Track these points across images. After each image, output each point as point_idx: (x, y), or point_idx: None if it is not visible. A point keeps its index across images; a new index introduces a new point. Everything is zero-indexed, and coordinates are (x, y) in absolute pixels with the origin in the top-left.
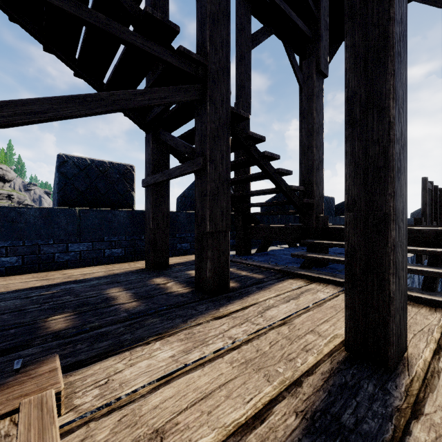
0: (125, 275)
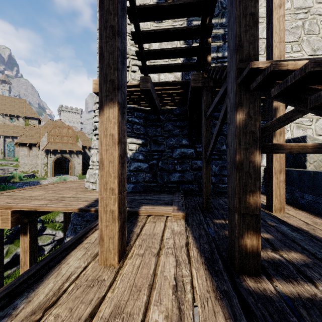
0: (320, 246)
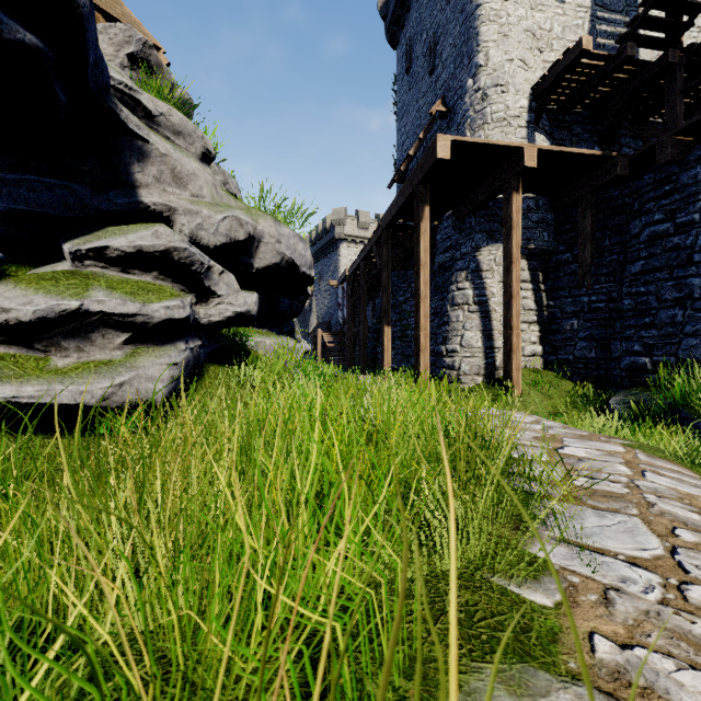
0: None
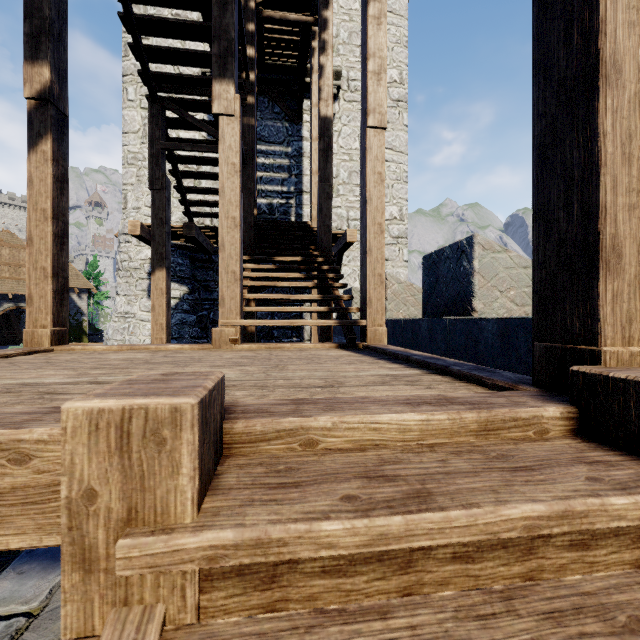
0: None
